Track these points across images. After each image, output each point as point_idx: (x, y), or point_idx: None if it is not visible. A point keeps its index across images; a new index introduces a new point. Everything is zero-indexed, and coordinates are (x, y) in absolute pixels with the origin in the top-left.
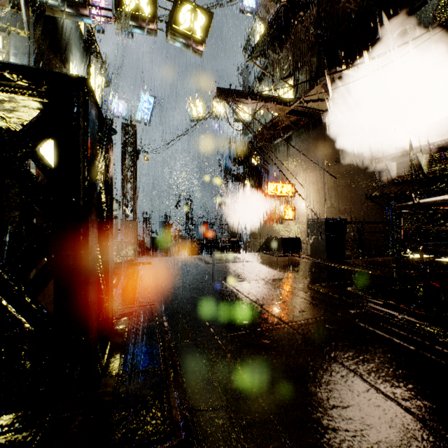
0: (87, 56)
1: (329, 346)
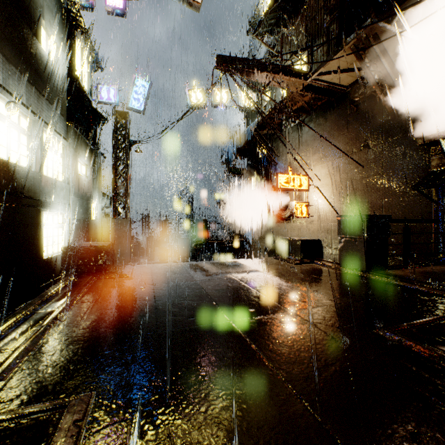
0: (70, 30)
1: None
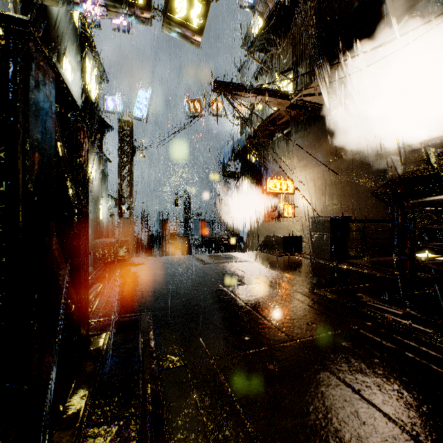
0: (82, 50)
1: (350, 375)
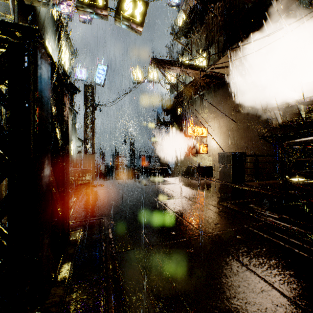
0: (59, 36)
1: (241, 255)
